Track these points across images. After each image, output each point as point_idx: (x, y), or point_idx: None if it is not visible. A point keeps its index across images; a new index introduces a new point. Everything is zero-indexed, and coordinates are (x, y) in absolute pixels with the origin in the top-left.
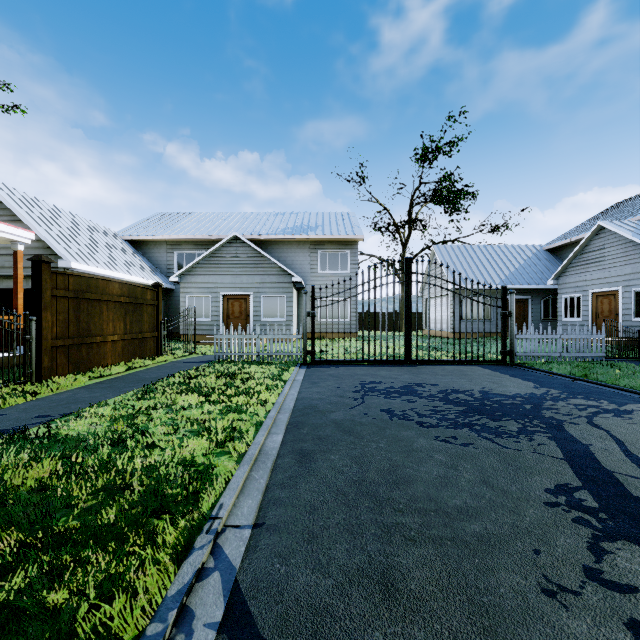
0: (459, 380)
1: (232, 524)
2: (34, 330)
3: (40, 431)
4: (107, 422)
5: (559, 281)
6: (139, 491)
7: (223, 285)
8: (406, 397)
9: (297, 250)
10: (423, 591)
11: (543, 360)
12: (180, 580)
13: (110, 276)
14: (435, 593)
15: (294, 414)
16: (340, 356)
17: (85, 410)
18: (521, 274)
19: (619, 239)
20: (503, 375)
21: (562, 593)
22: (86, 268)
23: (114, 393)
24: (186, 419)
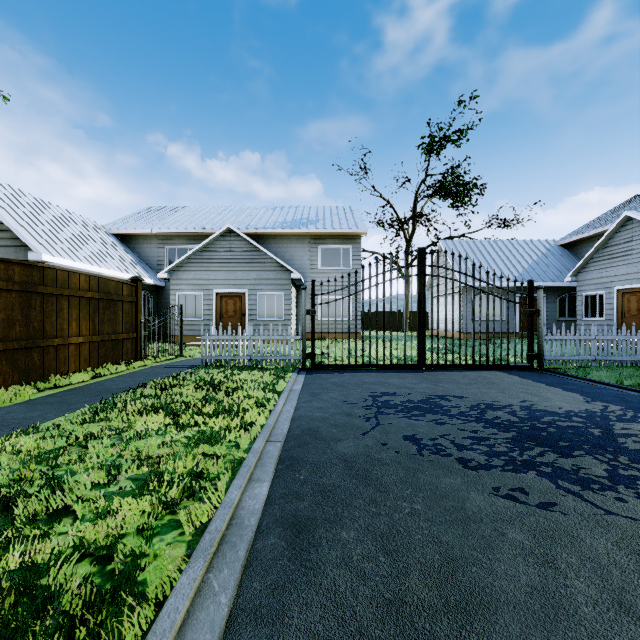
0: (488, 391)
1: None
2: None
3: None
4: (19, 463)
5: (578, 277)
6: None
7: (216, 282)
8: (431, 416)
9: (296, 245)
10: None
11: (575, 364)
12: None
13: (90, 271)
14: None
15: (288, 444)
16: (344, 360)
17: (2, 440)
18: (535, 270)
19: None
20: (537, 384)
21: None
22: (61, 261)
23: (58, 412)
24: (134, 457)
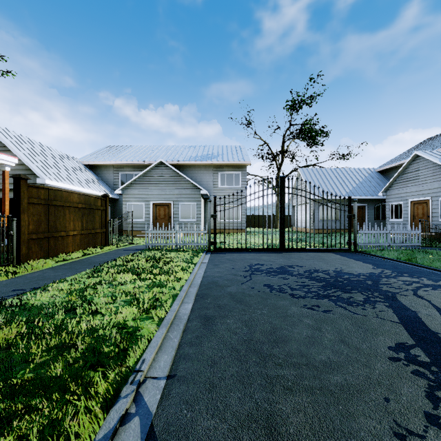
0: (319, 263)
1: (151, 375)
2: (15, 227)
3: (14, 301)
4: (64, 294)
5: (387, 193)
6: (82, 348)
7: (152, 196)
8: (281, 275)
9: (204, 171)
10: (299, 435)
11: (377, 248)
12: (107, 425)
13: (73, 189)
14: (309, 436)
15: (201, 288)
16: (234, 245)
17: (49, 285)
18: (360, 188)
19: (429, 163)
20: (350, 259)
21: (410, 436)
22: (56, 184)
23: (72, 272)
24: (122, 292)
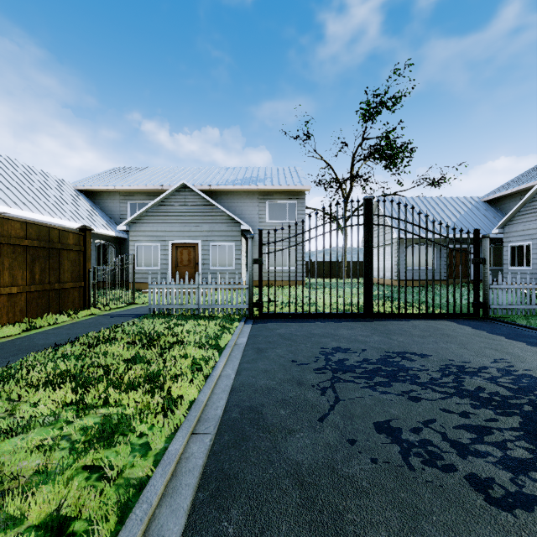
0: (449, 346)
1: None
2: None
3: None
4: None
5: (505, 230)
6: None
7: (172, 233)
8: (399, 385)
9: (246, 200)
10: None
11: (519, 313)
12: None
13: (51, 223)
14: None
15: (220, 439)
16: (290, 307)
17: None
18: (463, 224)
19: None
20: (495, 336)
21: None
22: (18, 212)
23: None
24: None
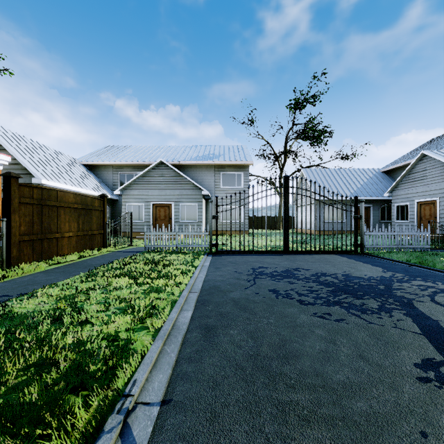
0: (325, 266)
1: (143, 401)
2: (5, 228)
3: None
4: (53, 301)
5: (393, 194)
6: (66, 366)
7: (152, 196)
8: (287, 279)
9: (205, 172)
10: None
11: (384, 250)
12: None
13: (71, 190)
14: None
15: (202, 293)
16: (236, 247)
17: (39, 290)
18: (365, 189)
19: (437, 163)
20: (357, 262)
21: None
22: (53, 184)
23: (65, 276)
24: (116, 298)
